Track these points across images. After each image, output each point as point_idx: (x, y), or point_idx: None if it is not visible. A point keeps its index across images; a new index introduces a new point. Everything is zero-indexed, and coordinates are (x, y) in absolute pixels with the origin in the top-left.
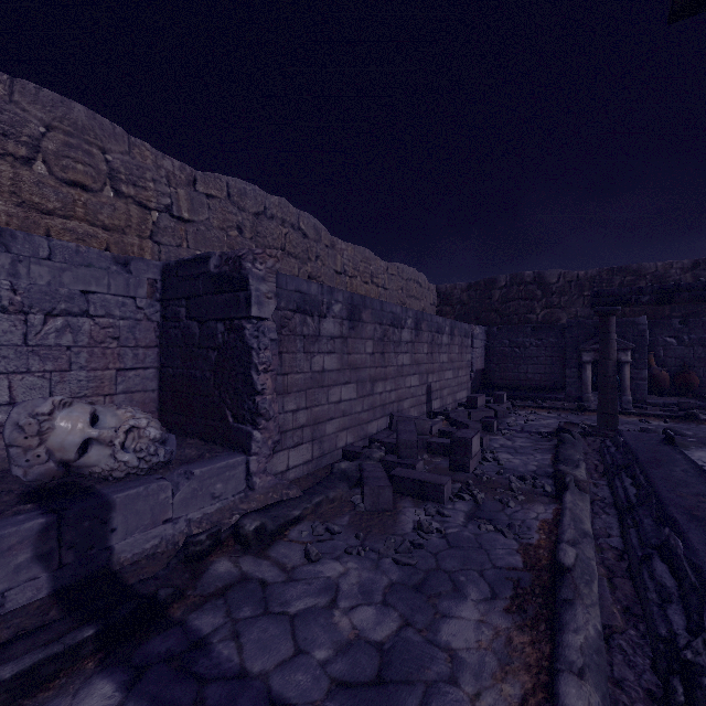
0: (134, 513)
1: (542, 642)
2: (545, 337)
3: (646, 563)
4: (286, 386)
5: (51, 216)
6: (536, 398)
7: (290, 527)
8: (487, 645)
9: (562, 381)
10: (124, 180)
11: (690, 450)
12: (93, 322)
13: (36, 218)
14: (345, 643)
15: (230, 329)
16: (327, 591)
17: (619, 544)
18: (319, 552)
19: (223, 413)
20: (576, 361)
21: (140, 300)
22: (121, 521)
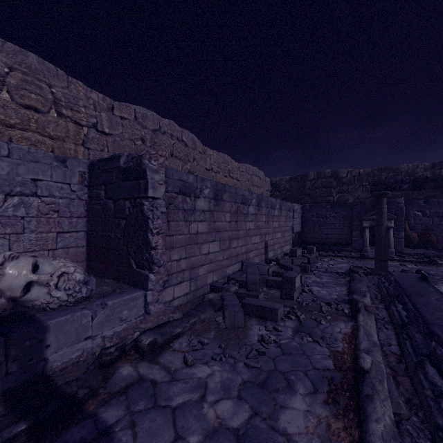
0: (63, 333)
1: (352, 428)
2: (339, 211)
3: (421, 367)
4: (172, 243)
5: (12, 129)
6: (334, 250)
7: (174, 340)
8: (312, 430)
9: (349, 239)
10: (64, 106)
11: (438, 285)
12: (40, 200)
13: (2, 130)
14: (211, 430)
15: (133, 205)
16: (198, 389)
17: (397, 351)
18: (193, 358)
19: (129, 261)
20: (359, 226)
21: (73, 186)
22: (54, 339)
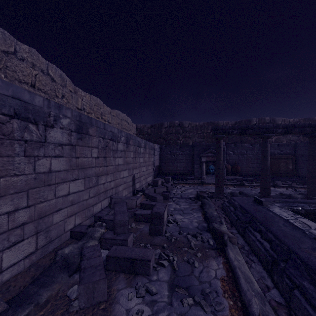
0: None
1: None
2: (185, 150)
3: None
4: None
5: None
6: (182, 179)
7: None
8: None
9: (191, 170)
10: None
11: (271, 208)
12: None
13: None
14: None
15: None
16: None
17: (280, 298)
18: None
19: None
20: (199, 161)
21: None
22: None
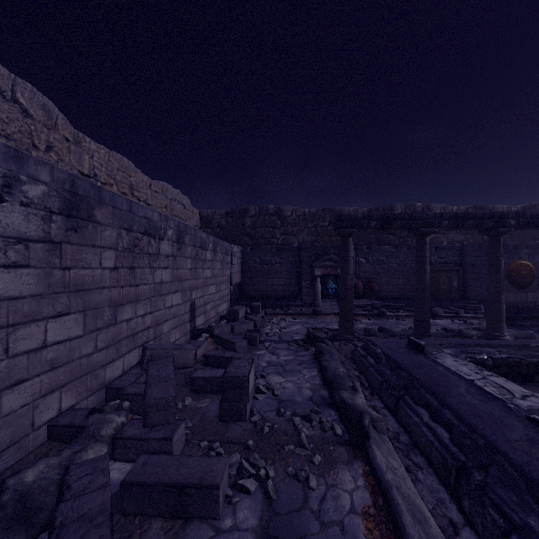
0: None
1: None
2: (286, 256)
3: None
4: None
5: None
6: (282, 306)
7: None
8: None
9: (297, 290)
10: None
11: (438, 358)
12: None
13: None
14: None
15: None
16: None
17: None
18: None
19: None
20: (310, 275)
21: None
22: None
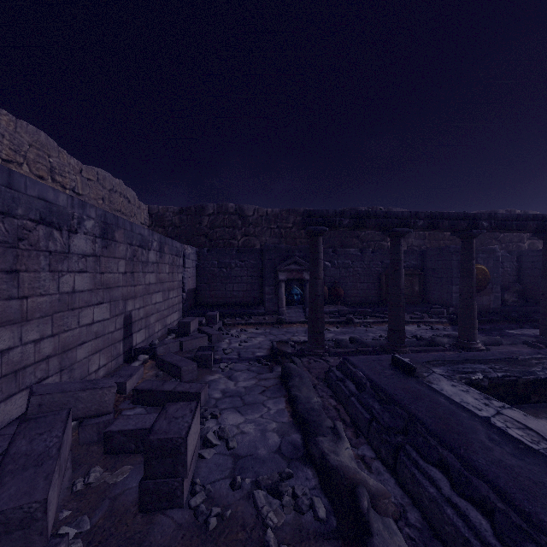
0: None
1: None
2: (247, 259)
3: None
4: None
5: None
6: (243, 314)
7: None
8: None
9: (259, 296)
10: None
11: (433, 382)
12: None
13: None
14: None
15: None
16: None
17: None
18: None
19: None
20: (273, 280)
21: None
22: None
